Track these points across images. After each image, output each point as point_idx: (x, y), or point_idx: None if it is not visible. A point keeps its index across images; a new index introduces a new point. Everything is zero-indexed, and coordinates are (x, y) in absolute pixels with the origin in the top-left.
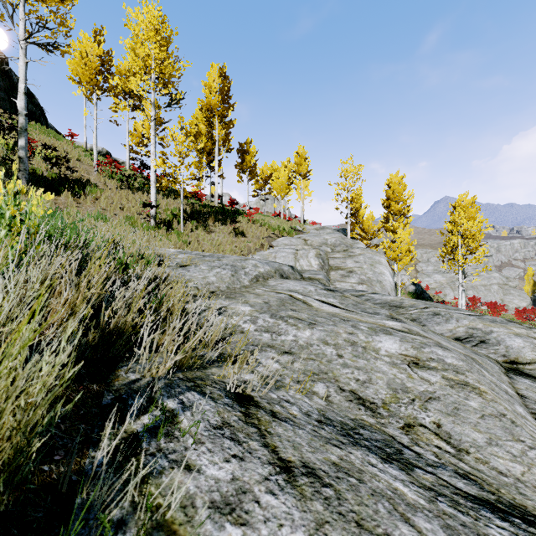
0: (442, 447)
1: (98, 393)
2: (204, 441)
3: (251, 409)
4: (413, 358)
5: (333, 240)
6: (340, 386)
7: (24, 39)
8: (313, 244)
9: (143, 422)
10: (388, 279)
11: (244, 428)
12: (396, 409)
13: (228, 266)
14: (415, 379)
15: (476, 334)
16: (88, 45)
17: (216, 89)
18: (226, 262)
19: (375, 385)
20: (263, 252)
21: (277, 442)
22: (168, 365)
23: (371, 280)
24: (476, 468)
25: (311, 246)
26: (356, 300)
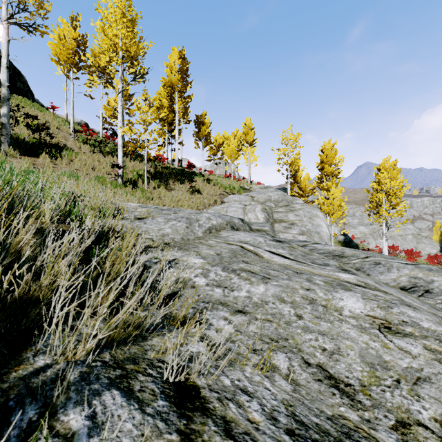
0: None
1: None
2: None
3: (195, 421)
4: (382, 320)
5: (276, 197)
6: (304, 358)
7: (6, 20)
8: (259, 201)
9: None
10: (324, 230)
11: None
12: (380, 396)
13: (183, 219)
14: (393, 350)
15: (419, 283)
16: (65, 29)
17: (176, 69)
18: (182, 215)
19: (346, 358)
20: (216, 207)
21: None
22: (89, 345)
23: (310, 231)
24: None
25: (257, 202)
26: (304, 250)
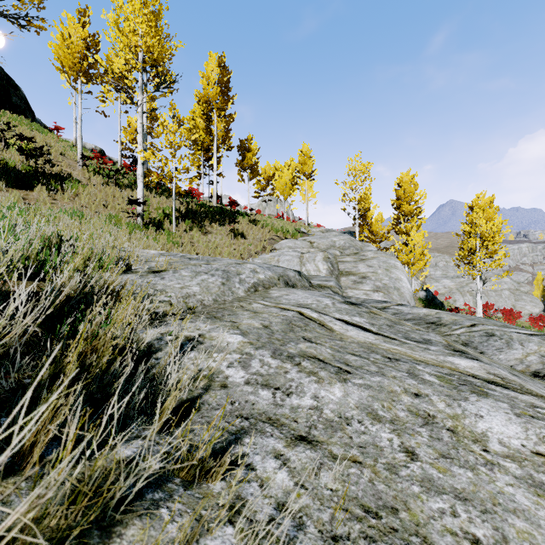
0: None
1: None
2: None
3: None
4: None
5: (342, 243)
6: None
7: None
8: (320, 247)
9: None
10: (406, 285)
11: None
12: None
13: (218, 272)
14: None
15: None
16: (71, 26)
17: (214, 80)
18: (217, 266)
19: None
20: (265, 255)
21: None
22: None
23: (387, 286)
24: None
25: (317, 249)
26: (389, 318)
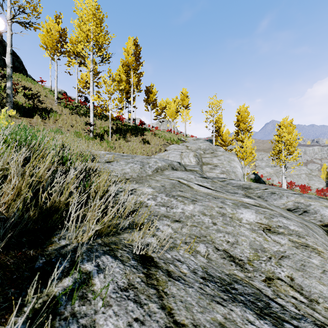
0: (297, 297)
1: (33, 257)
2: (112, 304)
3: (151, 270)
4: (266, 225)
5: (204, 146)
6: (216, 246)
7: (10, 19)
8: (192, 149)
9: (64, 285)
10: (239, 170)
11: (146, 289)
12: (258, 265)
13: (138, 162)
14: (270, 242)
15: (301, 206)
16: (51, 24)
17: (131, 52)
18: (137, 159)
19: (241, 246)
20: (161, 154)
21: (172, 303)
22: (90, 234)
23: (228, 171)
24: (327, 318)
25: (190, 150)
26: (221, 184)
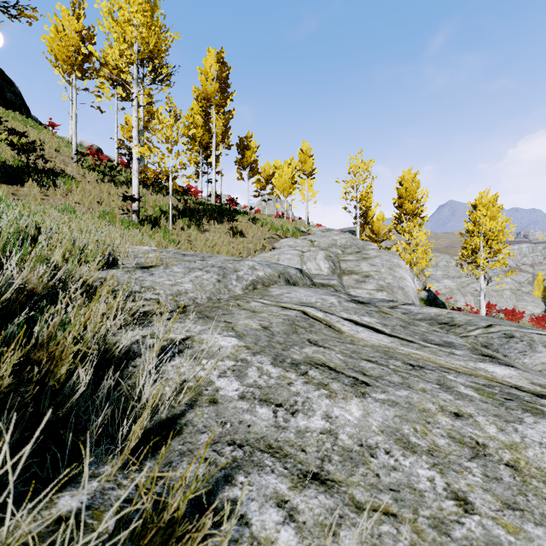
0: None
1: None
2: None
3: None
4: None
5: (343, 241)
6: None
7: None
8: (321, 246)
9: None
10: (410, 285)
11: None
12: None
13: (214, 268)
14: None
15: None
16: (65, 18)
17: (213, 76)
18: (212, 263)
19: None
20: (264, 254)
21: None
22: None
23: (391, 286)
24: None
25: (318, 248)
26: (402, 318)
